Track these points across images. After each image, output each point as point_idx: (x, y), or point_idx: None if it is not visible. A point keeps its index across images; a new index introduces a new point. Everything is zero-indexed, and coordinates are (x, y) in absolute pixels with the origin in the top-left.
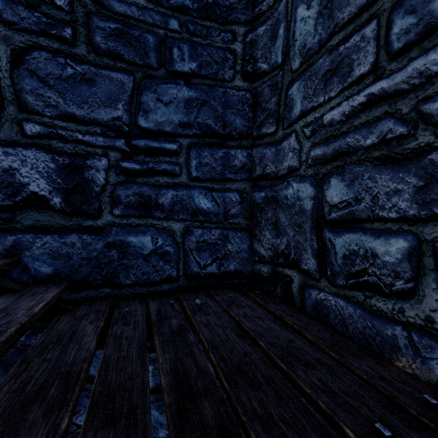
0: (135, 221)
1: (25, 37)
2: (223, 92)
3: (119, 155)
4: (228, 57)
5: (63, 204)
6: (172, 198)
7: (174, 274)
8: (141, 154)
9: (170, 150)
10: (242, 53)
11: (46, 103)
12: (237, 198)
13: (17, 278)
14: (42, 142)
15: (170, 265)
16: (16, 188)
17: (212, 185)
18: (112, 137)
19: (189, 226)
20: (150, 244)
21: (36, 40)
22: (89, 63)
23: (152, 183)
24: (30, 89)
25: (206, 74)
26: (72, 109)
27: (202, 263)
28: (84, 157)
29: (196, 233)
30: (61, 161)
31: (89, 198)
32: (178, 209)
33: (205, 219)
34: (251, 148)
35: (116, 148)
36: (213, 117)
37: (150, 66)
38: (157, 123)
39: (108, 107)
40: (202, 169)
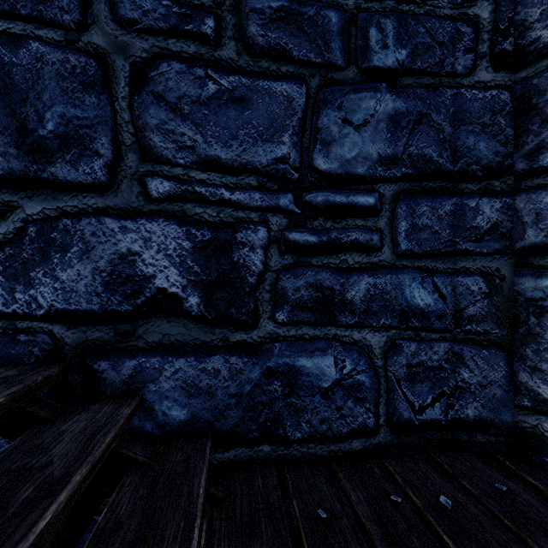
0: (308, 331)
1: (149, 41)
2: (452, 95)
3: (284, 220)
4: (463, 32)
5: (202, 306)
6: (367, 289)
7: (370, 421)
8: (318, 216)
9: (364, 207)
10: (492, 20)
11: (179, 144)
12: (481, 287)
13: (138, 427)
14: (173, 207)
15: (363, 407)
16: (137, 284)
17: (433, 263)
18: (274, 192)
19: (394, 338)
20: (332, 370)
21: (164, 44)
22: (240, 72)
23: (336, 264)
24: (156, 125)
25: (423, 68)
26: (214, 150)
27: (416, 402)
28: (232, 228)
29: (406, 350)
30: (199, 236)
31: (240, 296)
32: (378, 308)
33: (422, 324)
34: (511, 193)
35: (280, 209)
36: (435, 142)
37: (332, 65)
38: (342, 161)
39: (268, 142)
40: (417, 236)
